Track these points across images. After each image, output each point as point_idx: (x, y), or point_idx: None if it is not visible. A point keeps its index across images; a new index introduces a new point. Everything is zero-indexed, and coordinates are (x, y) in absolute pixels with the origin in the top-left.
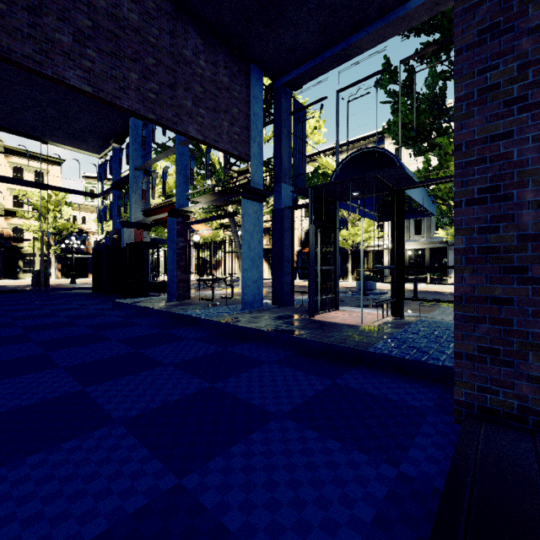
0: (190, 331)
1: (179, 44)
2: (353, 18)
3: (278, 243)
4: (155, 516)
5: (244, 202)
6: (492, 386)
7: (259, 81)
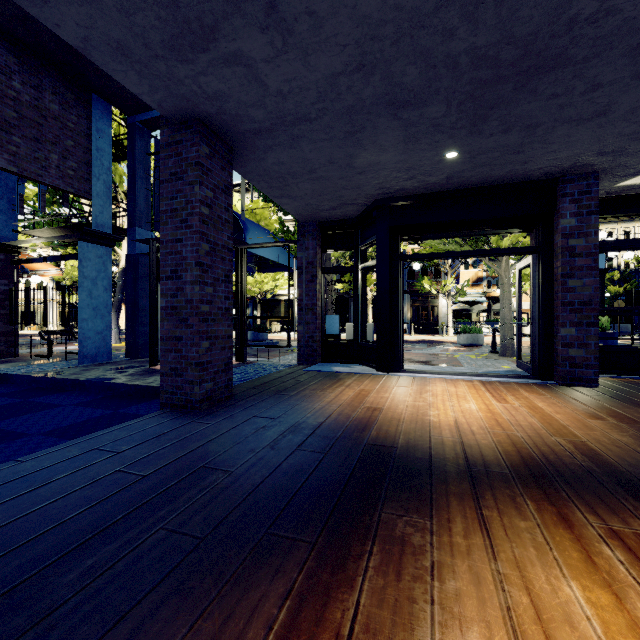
0: None
1: None
2: None
3: (133, 291)
4: None
5: (82, 246)
6: (176, 390)
7: (106, 114)
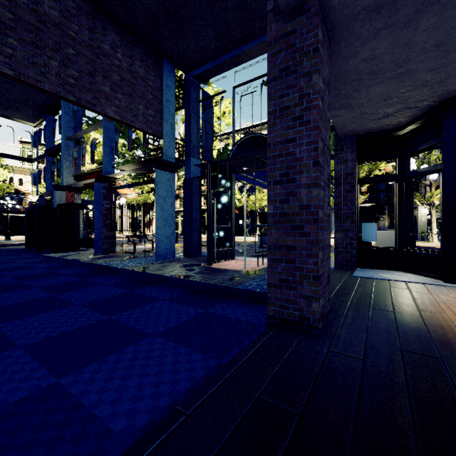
0: (107, 278)
1: (98, 39)
2: (242, 33)
3: (188, 206)
4: (31, 402)
5: (158, 172)
6: (286, 304)
7: (171, 73)
